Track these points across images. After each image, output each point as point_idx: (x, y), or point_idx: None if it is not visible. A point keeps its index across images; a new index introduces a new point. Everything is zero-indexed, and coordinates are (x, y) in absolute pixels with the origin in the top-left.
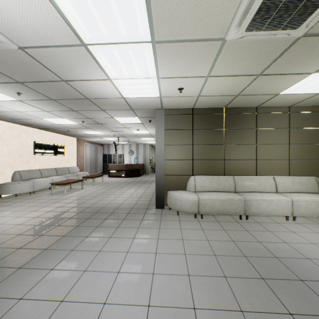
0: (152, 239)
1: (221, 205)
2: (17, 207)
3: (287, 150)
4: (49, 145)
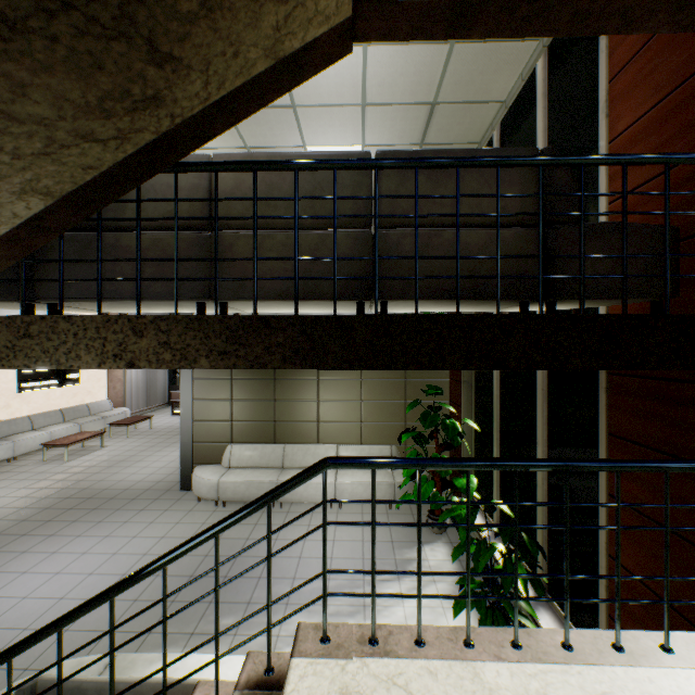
0: (127, 537)
1: (247, 489)
2: None
3: (359, 409)
4: (48, 371)
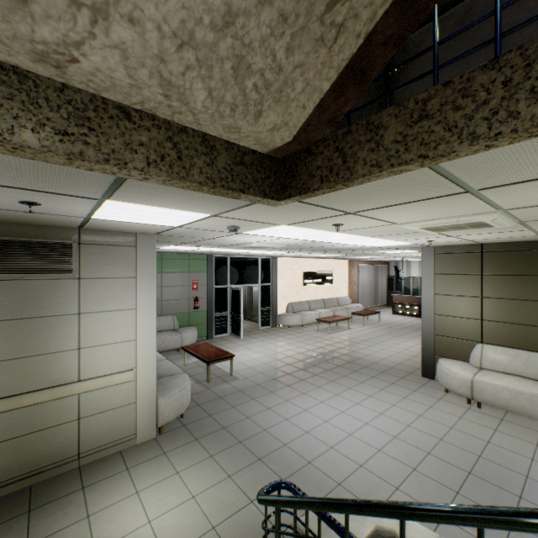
0: (386, 403)
1: (512, 397)
2: (289, 339)
3: None
4: (316, 273)
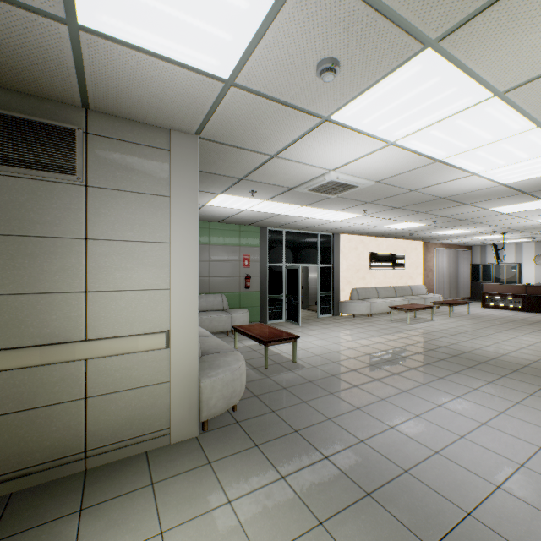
0: None
1: None
2: (358, 328)
3: None
4: (385, 256)
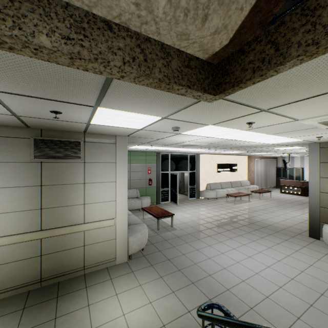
0: (282, 253)
1: None
2: (208, 206)
3: None
4: (226, 165)
